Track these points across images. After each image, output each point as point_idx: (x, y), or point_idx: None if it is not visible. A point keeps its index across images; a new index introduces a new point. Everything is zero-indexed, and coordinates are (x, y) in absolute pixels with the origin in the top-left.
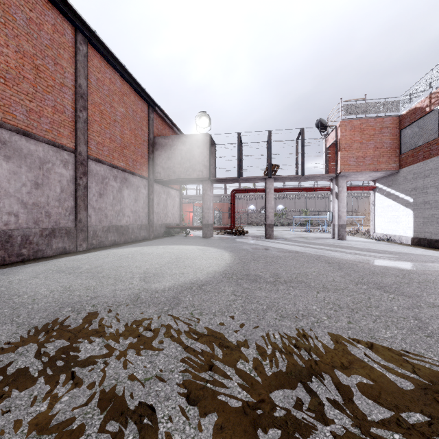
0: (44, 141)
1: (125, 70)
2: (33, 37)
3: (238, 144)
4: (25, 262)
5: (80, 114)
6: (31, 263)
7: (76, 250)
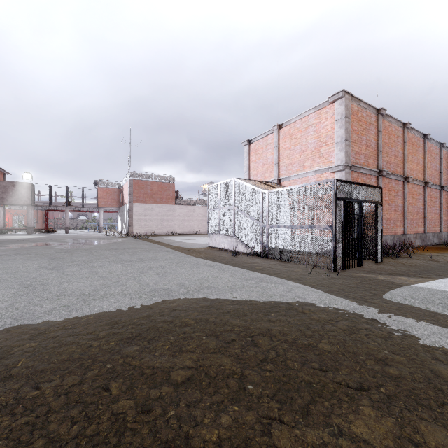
0: None
1: None
2: None
3: (49, 190)
4: None
5: None
6: None
7: None
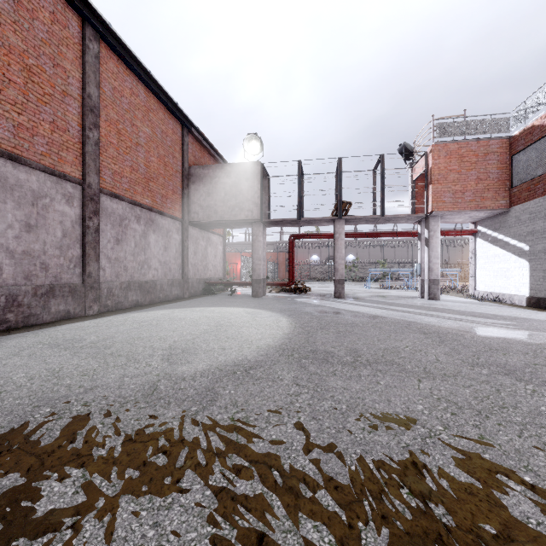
0: (38, 168)
1: (150, 78)
2: (24, 27)
3: (298, 175)
4: (11, 331)
5: (90, 134)
6: (19, 333)
7: (84, 314)
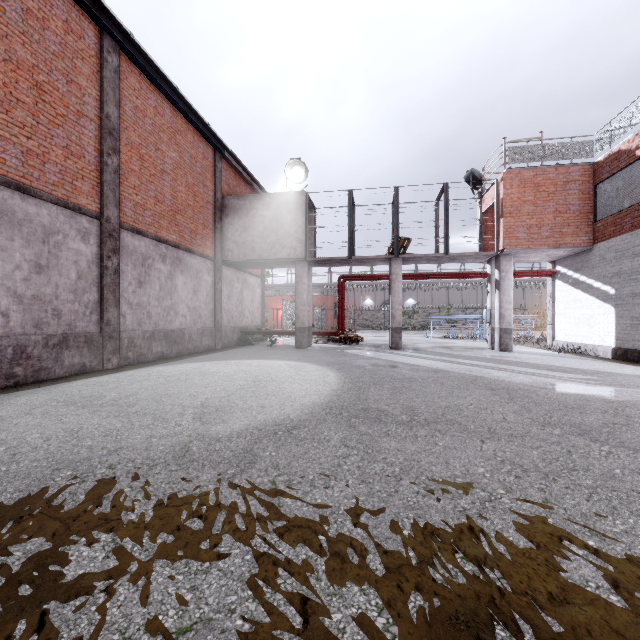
0: (50, 200)
1: (178, 95)
2: (33, 39)
3: (349, 207)
4: (19, 387)
5: (108, 160)
6: (28, 389)
7: (102, 368)
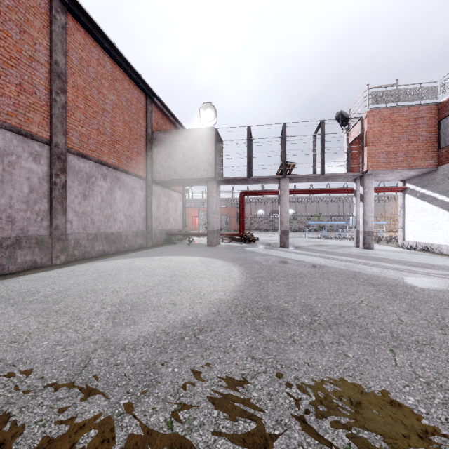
0: (4, 127)
1: (115, 51)
2: None
3: (248, 139)
4: None
5: (57, 98)
6: None
7: (51, 264)
